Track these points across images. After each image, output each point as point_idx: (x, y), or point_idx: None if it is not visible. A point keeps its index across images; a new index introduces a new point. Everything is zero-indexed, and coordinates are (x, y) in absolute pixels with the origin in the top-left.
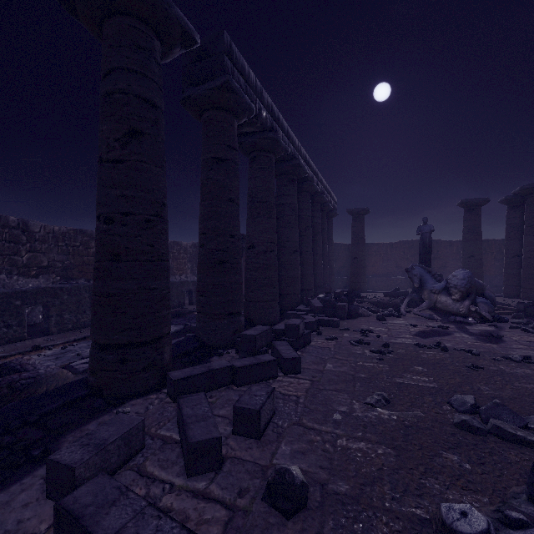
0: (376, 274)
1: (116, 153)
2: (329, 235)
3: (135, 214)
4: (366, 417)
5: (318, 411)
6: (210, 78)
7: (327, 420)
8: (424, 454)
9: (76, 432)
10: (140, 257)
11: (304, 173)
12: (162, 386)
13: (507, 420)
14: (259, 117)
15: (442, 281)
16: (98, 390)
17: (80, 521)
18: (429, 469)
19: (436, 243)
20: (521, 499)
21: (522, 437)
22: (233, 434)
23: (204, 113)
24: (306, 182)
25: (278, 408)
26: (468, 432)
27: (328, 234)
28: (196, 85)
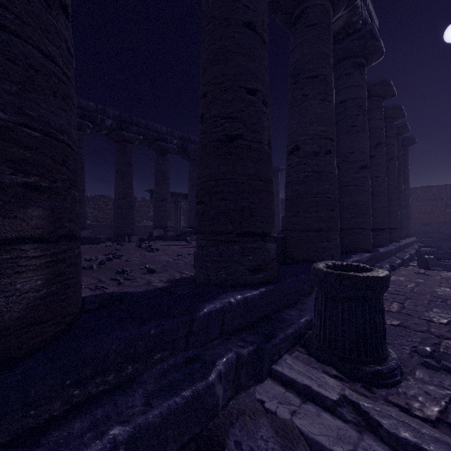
0: None
1: None
2: None
3: None
4: None
5: None
6: None
7: None
8: None
9: None
10: None
11: (170, 148)
12: None
13: None
14: (101, 125)
15: None
16: None
17: None
18: None
19: None
20: None
21: None
22: None
23: None
24: (190, 153)
25: None
26: None
27: None
28: None
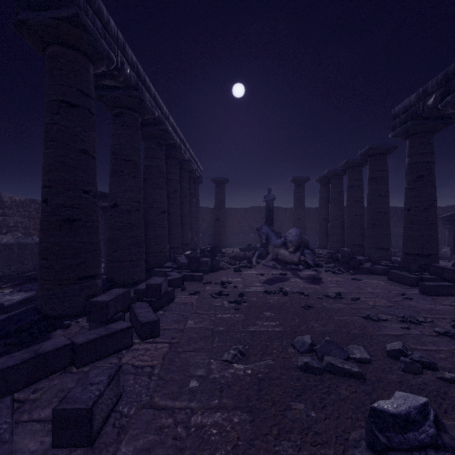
0: (234, 232)
1: None
2: (196, 199)
3: None
4: (223, 378)
5: (173, 382)
6: (55, 6)
7: (182, 391)
8: (276, 410)
9: None
10: None
11: (172, 139)
12: None
13: (336, 354)
14: (121, 71)
15: (282, 238)
16: None
17: None
18: (282, 429)
19: (276, 209)
20: (361, 447)
21: (348, 370)
22: (52, 448)
23: (48, 46)
24: (174, 148)
25: (126, 388)
26: (309, 373)
27: (195, 199)
28: (36, 10)
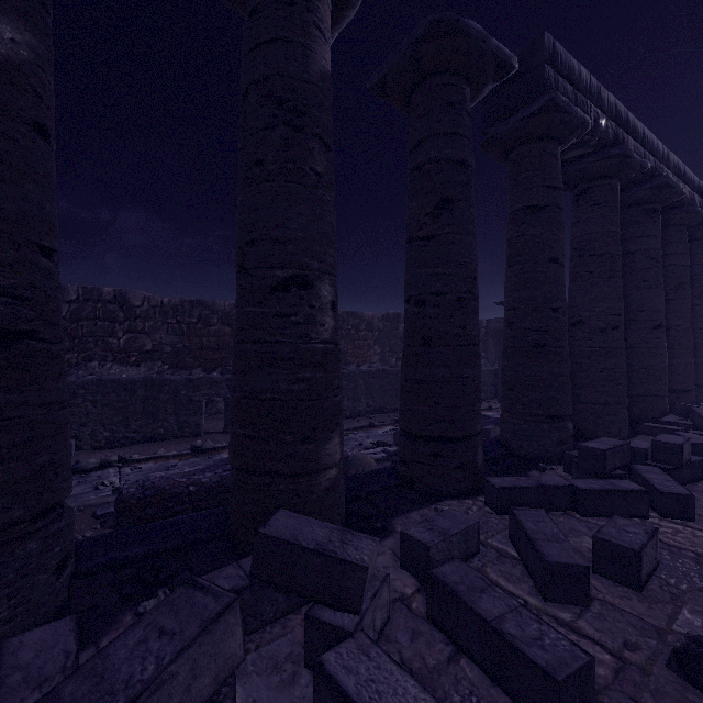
0: None
1: (427, 229)
2: None
3: (447, 293)
4: None
5: None
6: (523, 103)
7: None
8: None
9: (402, 517)
10: (452, 341)
11: (677, 194)
12: (475, 493)
13: None
14: (594, 131)
15: None
16: (408, 482)
17: (456, 593)
18: None
19: None
20: None
21: None
22: (593, 572)
23: (511, 151)
24: (678, 208)
25: (661, 560)
26: None
27: None
28: (502, 119)
